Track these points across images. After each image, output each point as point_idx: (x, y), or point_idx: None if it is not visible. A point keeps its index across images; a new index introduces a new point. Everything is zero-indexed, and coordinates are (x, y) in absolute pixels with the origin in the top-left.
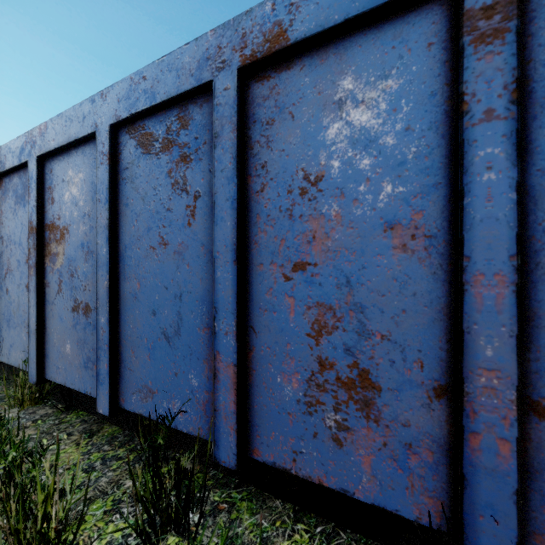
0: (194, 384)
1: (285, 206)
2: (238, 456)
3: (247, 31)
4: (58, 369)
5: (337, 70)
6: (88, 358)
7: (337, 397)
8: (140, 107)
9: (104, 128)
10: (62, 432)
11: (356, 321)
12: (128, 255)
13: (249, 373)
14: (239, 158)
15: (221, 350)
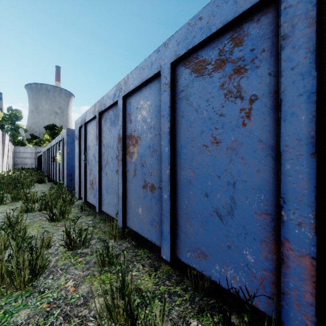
0: (249, 260)
1: None
2: None
3: None
4: (134, 221)
5: None
6: (153, 219)
7: None
8: (196, 42)
9: (166, 66)
10: (138, 262)
11: None
12: (183, 151)
13: None
14: (319, 50)
15: (292, 239)
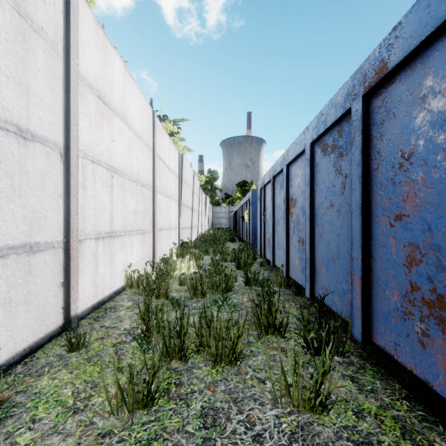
0: (345, 288)
1: (390, 177)
2: (362, 335)
3: (366, 72)
4: (293, 271)
5: (422, 74)
6: (303, 268)
7: (422, 311)
8: (320, 131)
9: (307, 146)
10: (293, 302)
11: (434, 257)
12: (317, 212)
13: (371, 286)
14: (363, 151)
15: (354, 268)
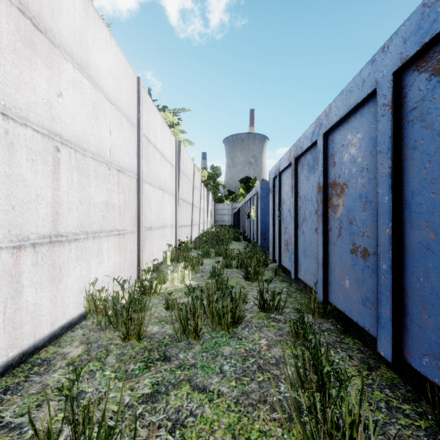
0: None
1: None
2: None
3: None
4: (338, 297)
5: None
6: (366, 298)
7: None
8: (437, 29)
9: (385, 80)
10: (343, 351)
11: None
12: (415, 201)
13: None
14: None
15: None
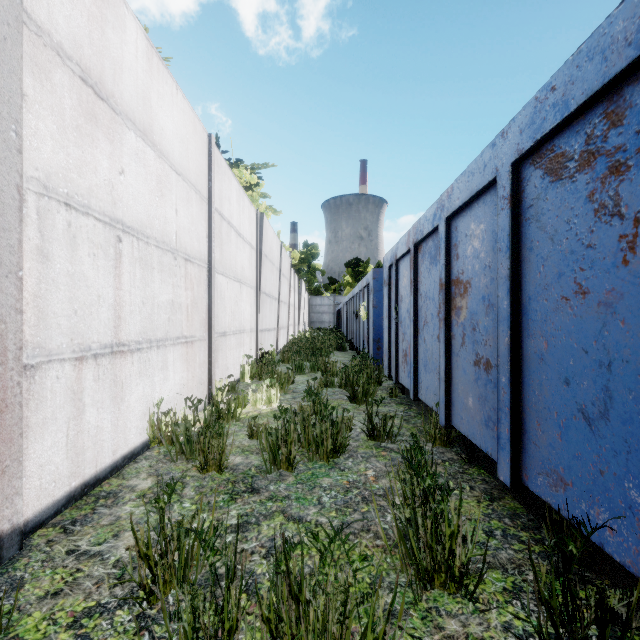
0: (634, 498)
1: None
2: None
3: None
4: (461, 419)
5: None
6: (489, 417)
7: None
8: (546, 128)
9: (504, 169)
10: (465, 482)
11: None
12: (531, 307)
13: None
14: None
15: None
